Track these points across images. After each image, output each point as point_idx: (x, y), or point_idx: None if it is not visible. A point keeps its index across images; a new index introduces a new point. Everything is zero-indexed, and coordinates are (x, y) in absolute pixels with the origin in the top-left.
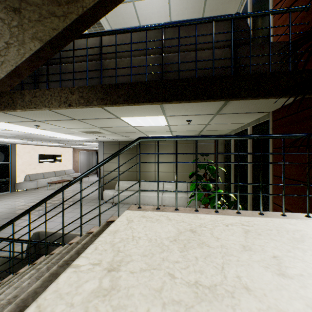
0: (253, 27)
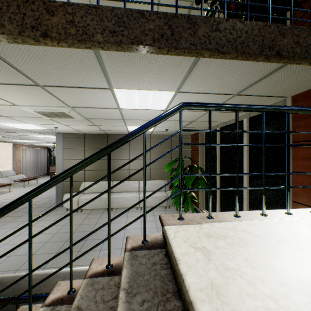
0: (251, 155)
